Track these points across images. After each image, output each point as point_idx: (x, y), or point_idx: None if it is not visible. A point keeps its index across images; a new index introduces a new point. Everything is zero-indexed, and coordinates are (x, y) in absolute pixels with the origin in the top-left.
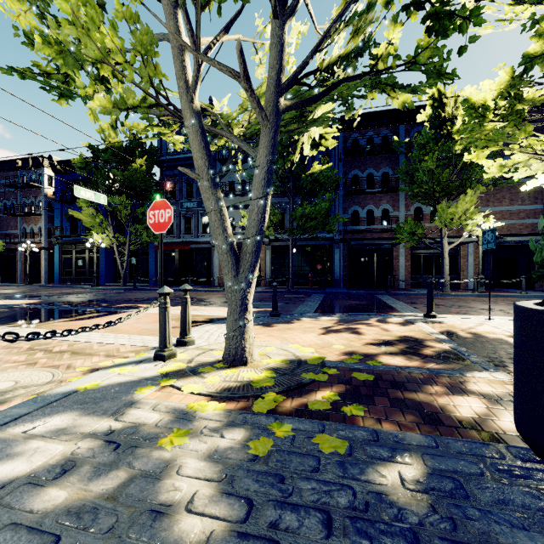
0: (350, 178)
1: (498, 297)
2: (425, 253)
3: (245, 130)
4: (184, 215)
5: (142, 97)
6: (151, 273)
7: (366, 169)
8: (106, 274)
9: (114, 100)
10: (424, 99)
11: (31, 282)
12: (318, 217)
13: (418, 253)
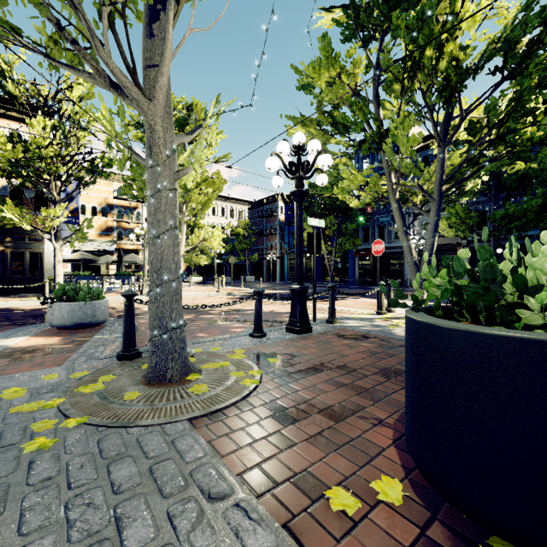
0: None
1: None
2: None
3: (424, 197)
4: (377, 224)
5: (370, 195)
6: (350, 274)
7: None
8: (317, 276)
9: (360, 202)
10: None
11: (272, 280)
12: (527, 215)
13: None
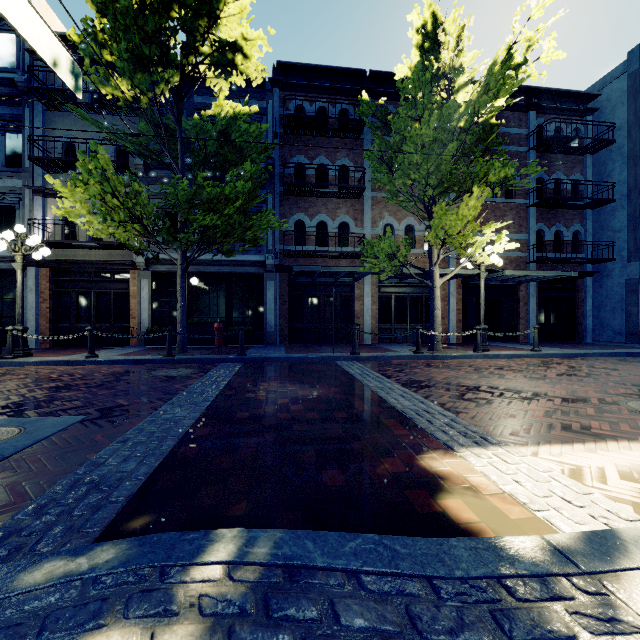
0: (292, 162)
1: (510, 357)
2: (397, 292)
3: None
4: None
5: None
6: None
7: (317, 157)
8: None
9: None
10: (410, 34)
11: None
12: (231, 212)
13: (388, 292)
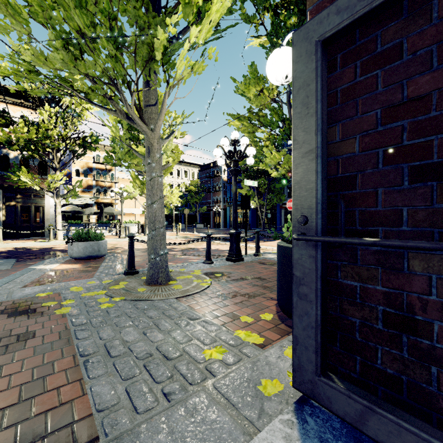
0: None
1: None
2: None
3: None
4: None
5: (285, 168)
6: (278, 222)
7: None
8: (252, 223)
9: (278, 173)
10: None
11: (217, 227)
12: None
13: None
